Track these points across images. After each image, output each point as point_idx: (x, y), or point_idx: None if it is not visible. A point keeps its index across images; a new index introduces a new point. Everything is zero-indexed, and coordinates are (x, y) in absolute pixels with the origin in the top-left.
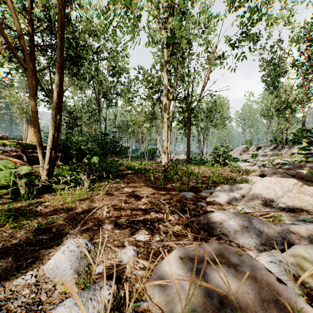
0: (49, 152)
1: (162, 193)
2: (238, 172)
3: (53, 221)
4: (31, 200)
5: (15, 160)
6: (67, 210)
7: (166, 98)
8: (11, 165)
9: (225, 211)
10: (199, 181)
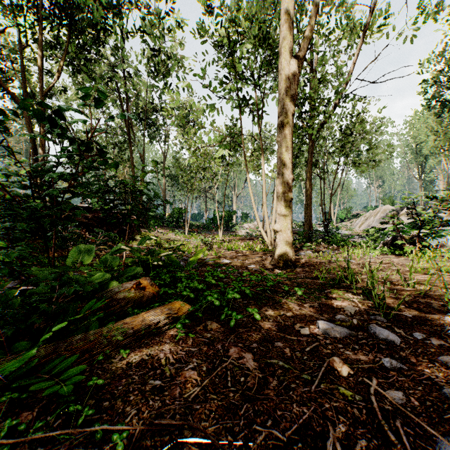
0: None
1: None
2: None
3: None
4: None
5: None
6: None
7: (289, 52)
8: None
9: None
10: None
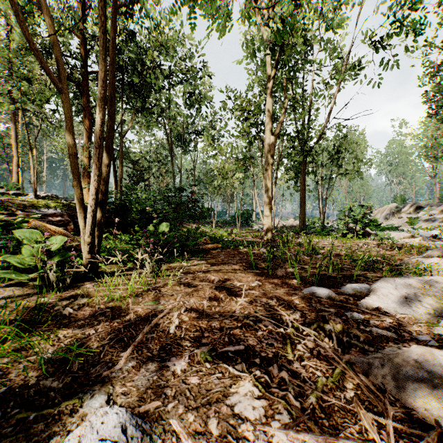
0: (90, 216)
1: (272, 286)
2: (395, 248)
3: (80, 343)
4: (63, 292)
5: (54, 228)
6: (111, 315)
7: (270, 133)
8: (39, 236)
9: (435, 349)
10: (337, 266)
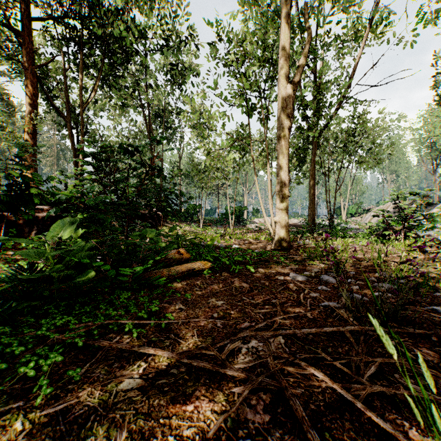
0: None
1: None
2: None
3: None
4: None
5: None
6: None
7: (286, 79)
8: None
9: None
10: None
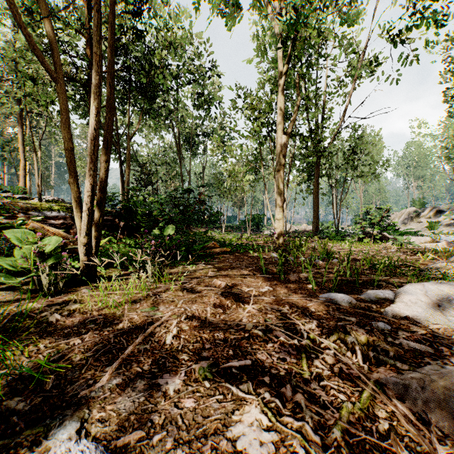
0: (86, 215)
1: (284, 292)
2: (416, 253)
3: (61, 354)
4: (56, 296)
5: (54, 230)
6: (103, 323)
7: (281, 132)
8: (32, 237)
9: None
10: (356, 270)
